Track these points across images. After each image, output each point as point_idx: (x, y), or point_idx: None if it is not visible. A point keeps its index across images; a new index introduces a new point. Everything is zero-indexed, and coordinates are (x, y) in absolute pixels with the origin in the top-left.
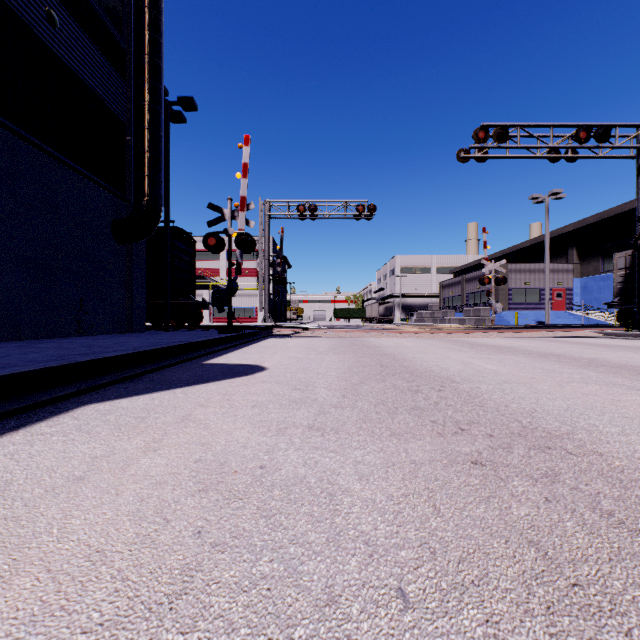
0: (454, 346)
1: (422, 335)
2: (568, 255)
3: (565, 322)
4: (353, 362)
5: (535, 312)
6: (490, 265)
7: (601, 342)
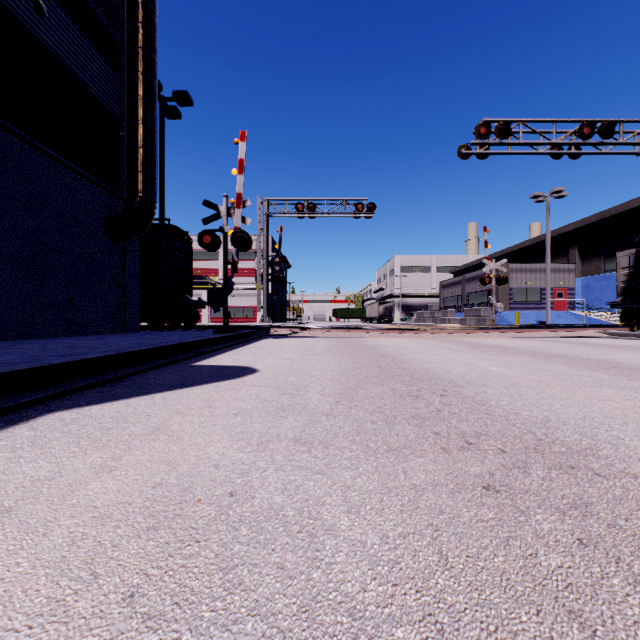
0: (455, 346)
1: (422, 335)
2: (569, 254)
3: (566, 322)
4: (350, 363)
5: (536, 312)
6: (491, 264)
7: (606, 342)
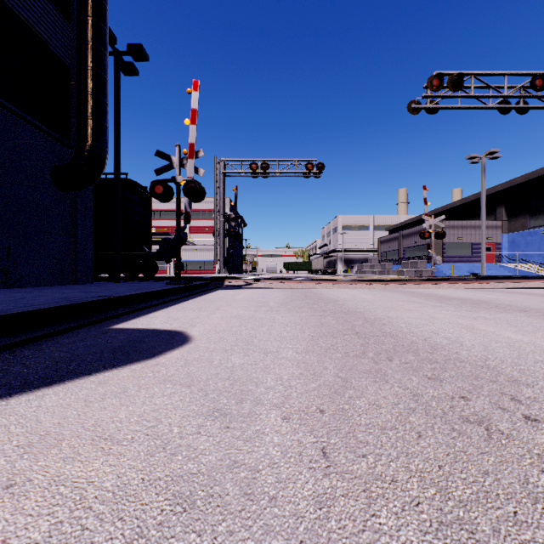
0: (419, 299)
1: (373, 286)
2: (497, 213)
3: (497, 273)
4: (314, 326)
5: (468, 264)
6: (430, 220)
7: None
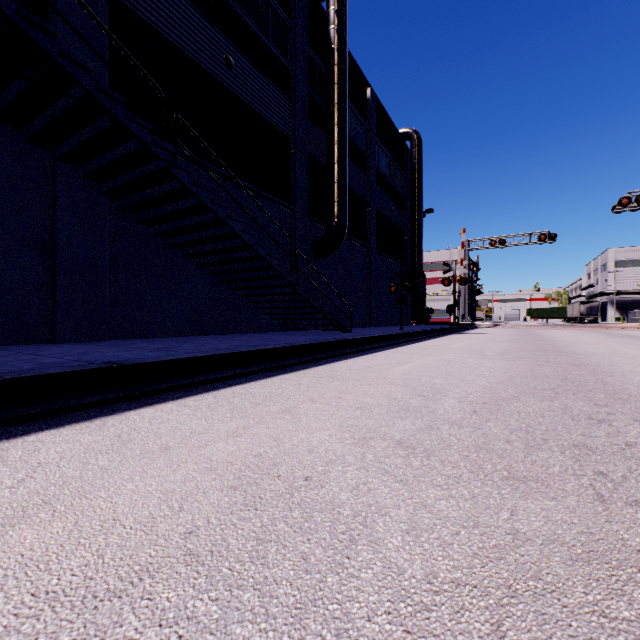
0: (582, 332)
1: (581, 329)
2: None
3: None
4: (516, 333)
5: None
6: None
7: None
